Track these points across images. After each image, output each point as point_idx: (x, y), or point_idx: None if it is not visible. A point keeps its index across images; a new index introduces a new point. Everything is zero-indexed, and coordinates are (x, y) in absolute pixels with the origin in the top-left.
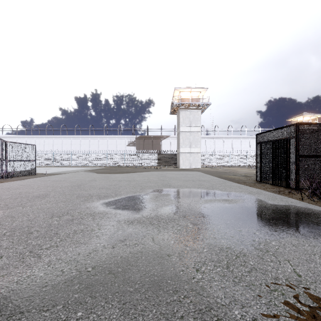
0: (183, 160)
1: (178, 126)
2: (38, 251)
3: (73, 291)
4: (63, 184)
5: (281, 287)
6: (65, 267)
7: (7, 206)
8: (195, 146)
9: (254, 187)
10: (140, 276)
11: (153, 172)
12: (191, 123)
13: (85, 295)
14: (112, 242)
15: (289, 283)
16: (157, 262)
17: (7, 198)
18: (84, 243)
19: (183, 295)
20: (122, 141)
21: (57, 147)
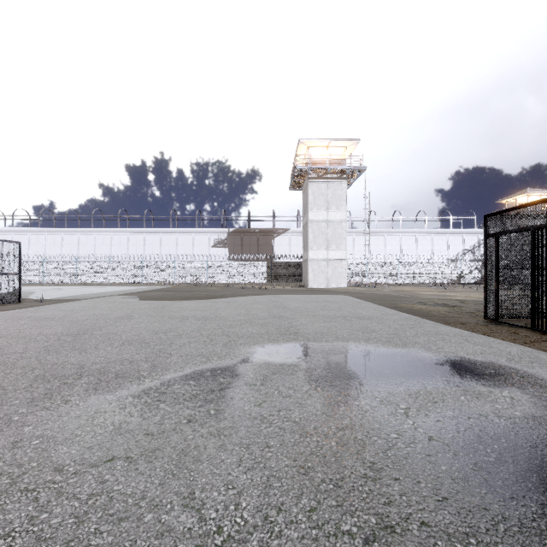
0: (314, 273)
1: (304, 210)
2: None
3: None
4: (49, 328)
5: None
6: None
7: None
8: (336, 248)
9: (496, 337)
10: None
11: (259, 296)
12: (329, 205)
13: None
14: None
15: None
16: None
17: None
18: None
19: None
20: (203, 238)
21: (86, 250)
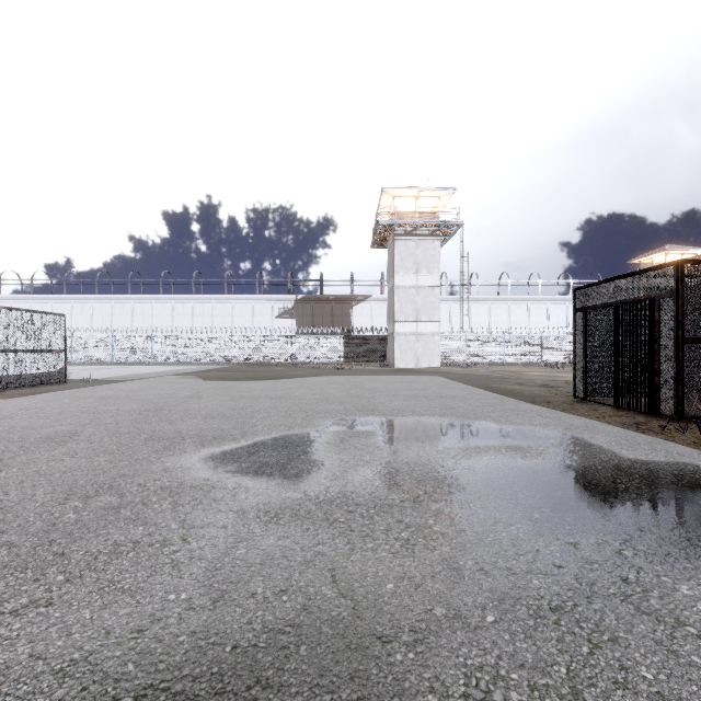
0: (401, 350)
1: (389, 273)
2: None
3: None
4: (123, 406)
5: None
6: (49, 695)
7: None
8: (427, 319)
9: (572, 413)
10: None
11: (335, 376)
12: (419, 268)
13: None
14: (215, 585)
15: None
16: (346, 668)
17: None
18: (131, 589)
19: None
20: (265, 307)
21: (121, 322)
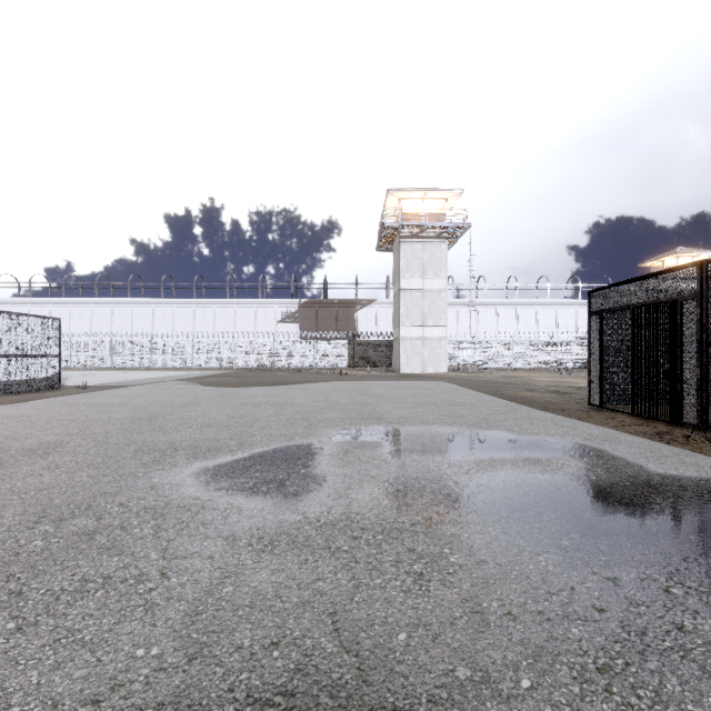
0: (407, 355)
1: (395, 277)
2: None
3: None
4: (116, 414)
5: None
6: None
7: None
8: (434, 323)
9: (589, 421)
10: None
11: (339, 382)
12: (425, 271)
13: None
14: (193, 635)
15: None
16: None
17: None
18: (92, 641)
19: None
20: (267, 311)
21: (121, 326)
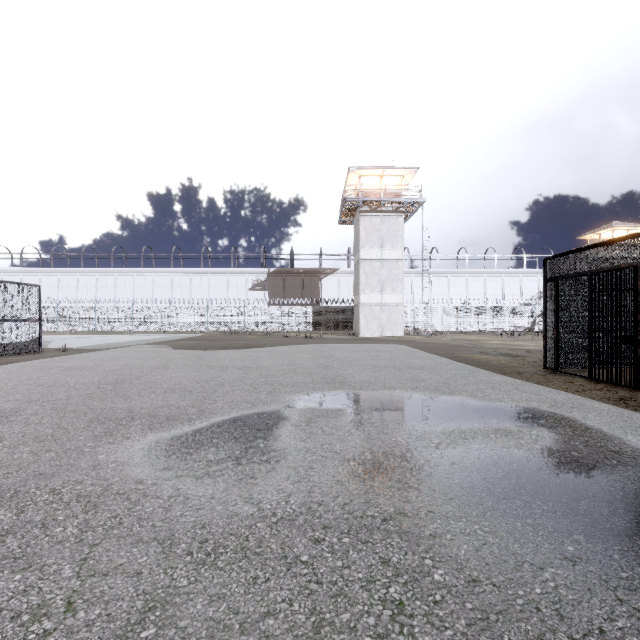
0: (366, 320)
1: (356, 248)
2: None
3: None
4: (84, 378)
5: None
6: None
7: None
8: (392, 291)
9: (549, 386)
10: None
11: (304, 345)
12: (383, 242)
13: None
14: None
15: None
16: None
17: None
18: None
19: None
20: (239, 280)
21: (105, 293)
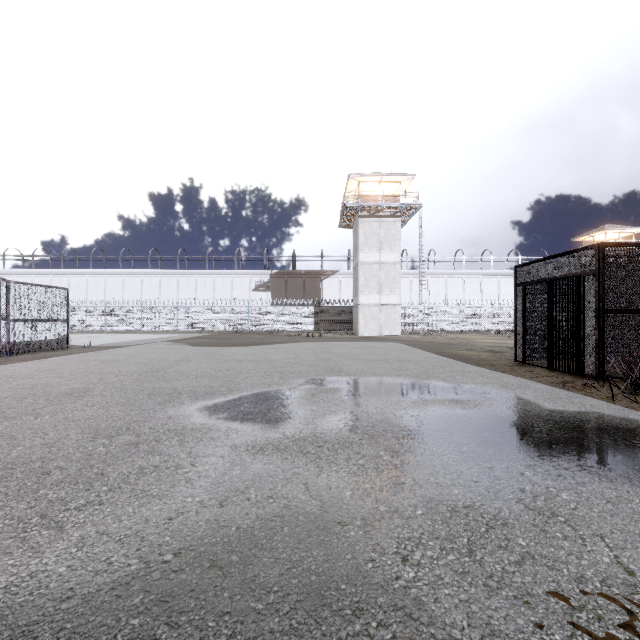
0: (365, 320)
1: (355, 251)
2: (60, 513)
3: (129, 611)
4: (124, 368)
5: (594, 601)
6: (116, 552)
7: (4, 415)
8: (389, 292)
9: (511, 374)
10: (280, 574)
11: (306, 343)
12: (381, 245)
13: (154, 620)
14: (220, 493)
15: (610, 591)
16: (316, 539)
17: (6, 398)
18: (158, 495)
19: (376, 621)
20: (243, 281)
21: (113, 294)
